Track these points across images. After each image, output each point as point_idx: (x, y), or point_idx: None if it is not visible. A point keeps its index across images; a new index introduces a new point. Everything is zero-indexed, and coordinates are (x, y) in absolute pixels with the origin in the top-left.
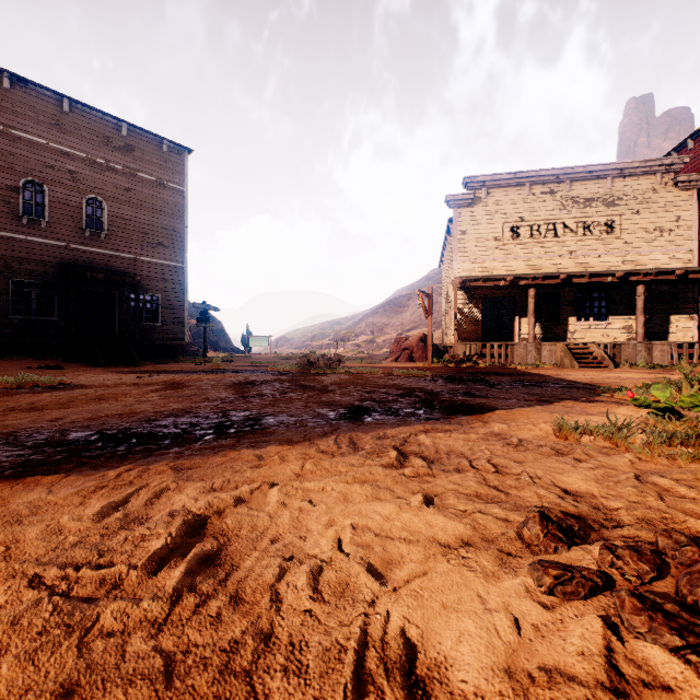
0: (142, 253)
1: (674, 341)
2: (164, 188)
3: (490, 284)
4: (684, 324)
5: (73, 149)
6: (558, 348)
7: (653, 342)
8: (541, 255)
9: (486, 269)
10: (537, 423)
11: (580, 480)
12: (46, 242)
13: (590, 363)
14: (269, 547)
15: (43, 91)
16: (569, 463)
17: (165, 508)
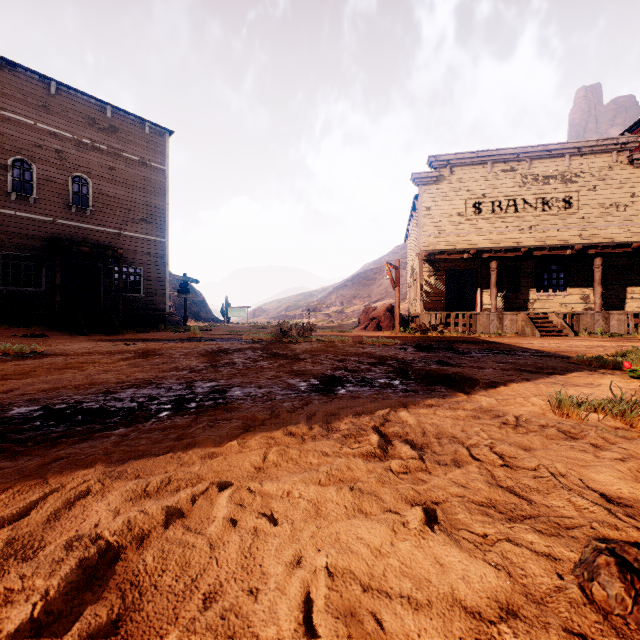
0: (126, 228)
1: (630, 311)
2: (147, 167)
3: (454, 257)
4: (638, 294)
5: (60, 129)
6: (519, 317)
7: (610, 312)
8: (502, 229)
9: (449, 243)
10: (527, 397)
11: (617, 480)
12: (34, 217)
13: (549, 332)
14: (197, 618)
15: (31, 74)
16: (588, 451)
17: (71, 526)
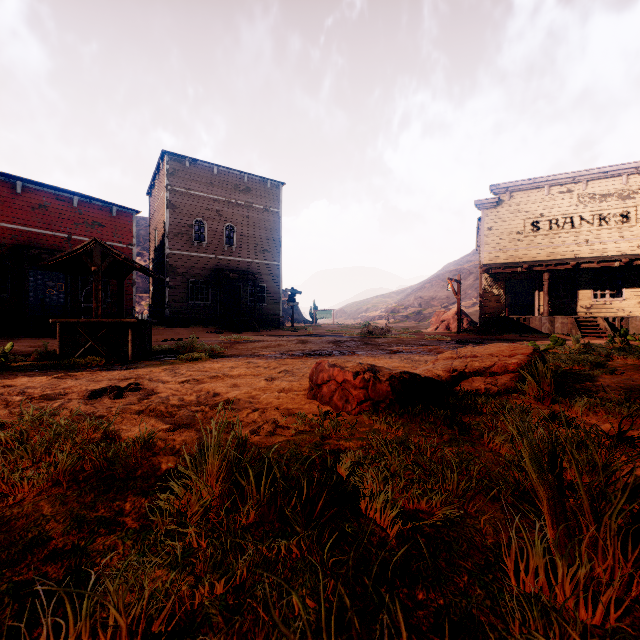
0: (255, 257)
1: None
2: (268, 212)
3: (509, 271)
4: None
5: (219, 196)
6: (568, 321)
7: None
8: (559, 244)
9: (509, 257)
10: None
11: None
12: (205, 256)
13: (597, 333)
14: None
15: (204, 164)
16: None
17: None
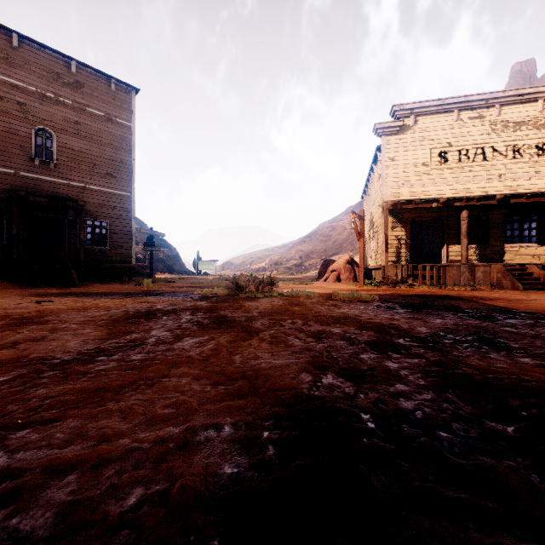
0: (91, 182)
1: None
2: (112, 123)
3: (422, 206)
4: None
5: (23, 82)
6: (493, 269)
7: None
8: (470, 179)
9: (414, 194)
10: None
11: None
12: None
13: (528, 285)
14: None
15: None
16: None
17: None
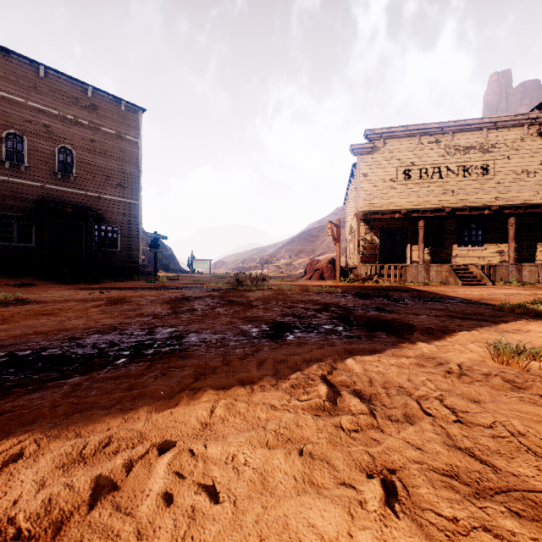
0: (105, 192)
1: (540, 263)
2: (122, 140)
3: (387, 217)
4: None
5: (48, 107)
6: (443, 269)
7: (523, 264)
8: (429, 193)
9: (383, 205)
10: (464, 343)
11: None
12: (25, 182)
13: (470, 281)
14: None
15: (22, 59)
16: (540, 404)
17: None
